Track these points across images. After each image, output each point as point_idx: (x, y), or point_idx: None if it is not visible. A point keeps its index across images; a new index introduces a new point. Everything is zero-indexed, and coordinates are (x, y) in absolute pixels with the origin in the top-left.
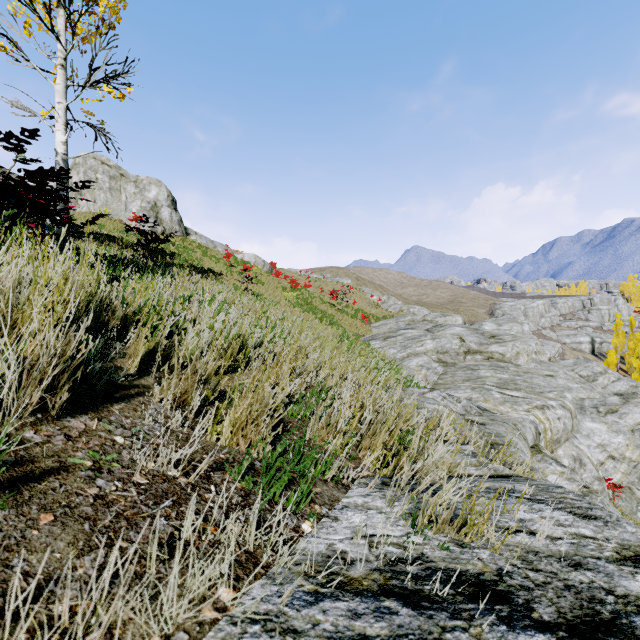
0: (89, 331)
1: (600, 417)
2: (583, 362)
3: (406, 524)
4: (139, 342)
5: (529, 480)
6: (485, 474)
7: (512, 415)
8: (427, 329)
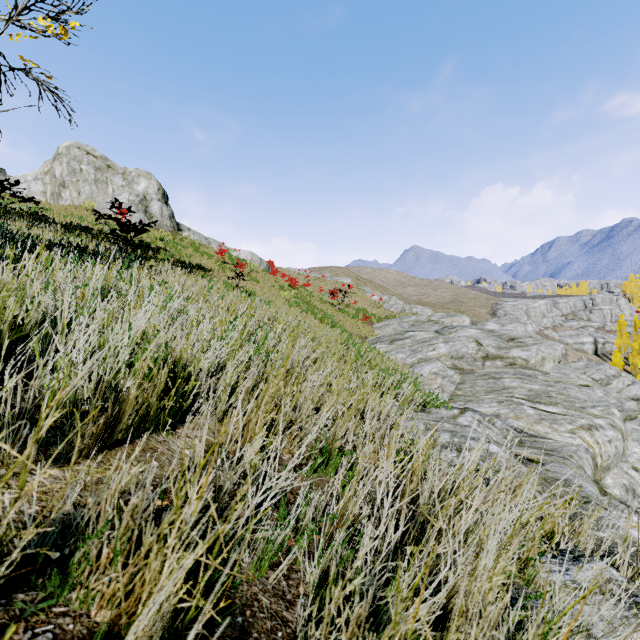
0: None
1: None
2: (595, 364)
3: None
4: None
5: None
6: None
7: (553, 437)
8: (437, 331)
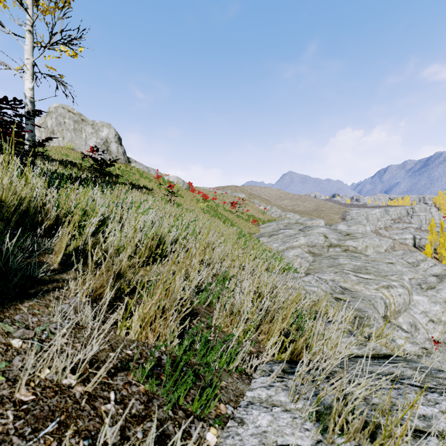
0: (25, 230)
1: (423, 292)
2: (409, 252)
3: (315, 431)
4: (62, 240)
5: (408, 361)
6: (367, 354)
7: (365, 292)
8: (300, 229)
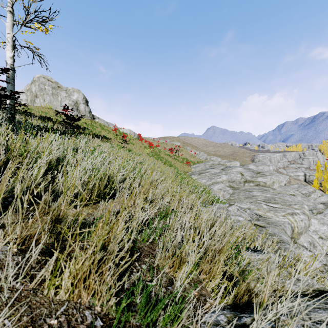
0: None
1: (314, 216)
2: (303, 186)
3: None
4: (3, 183)
5: None
6: (302, 290)
7: (275, 218)
8: (222, 169)
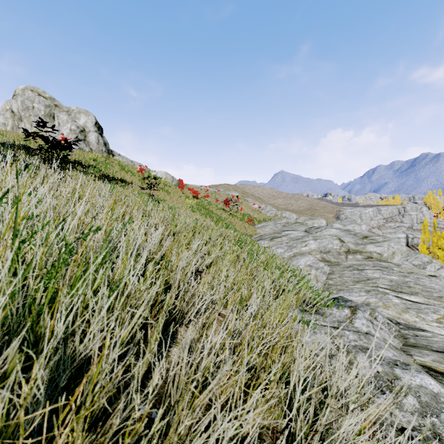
0: None
1: None
2: (413, 254)
3: None
4: None
5: None
6: None
7: (422, 326)
8: (305, 230)
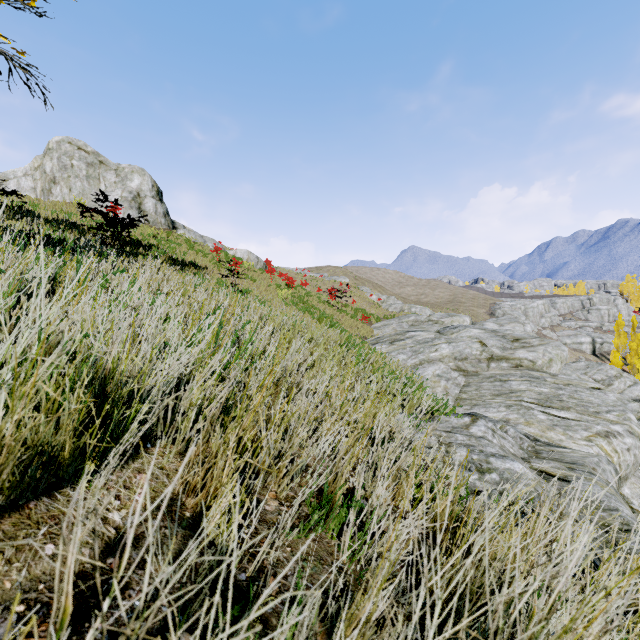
0: None
1: None
2: (596, 365)
3: None
4: None
5: None
6: None
7: (568, 445)
8: (438, 331)
